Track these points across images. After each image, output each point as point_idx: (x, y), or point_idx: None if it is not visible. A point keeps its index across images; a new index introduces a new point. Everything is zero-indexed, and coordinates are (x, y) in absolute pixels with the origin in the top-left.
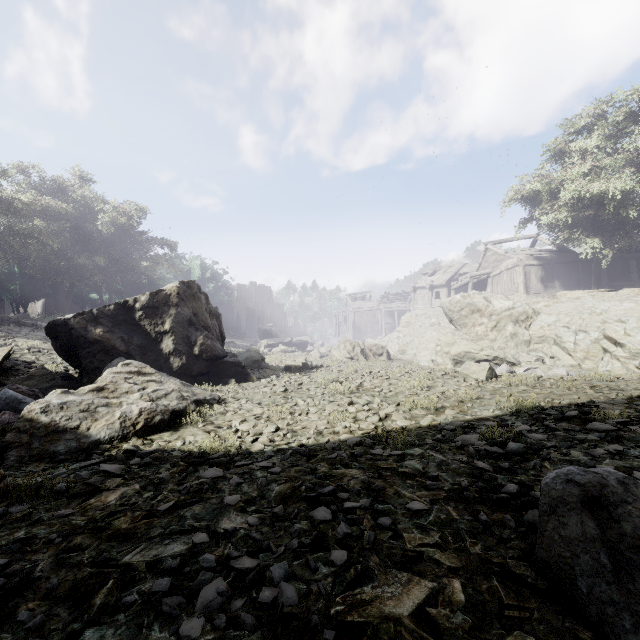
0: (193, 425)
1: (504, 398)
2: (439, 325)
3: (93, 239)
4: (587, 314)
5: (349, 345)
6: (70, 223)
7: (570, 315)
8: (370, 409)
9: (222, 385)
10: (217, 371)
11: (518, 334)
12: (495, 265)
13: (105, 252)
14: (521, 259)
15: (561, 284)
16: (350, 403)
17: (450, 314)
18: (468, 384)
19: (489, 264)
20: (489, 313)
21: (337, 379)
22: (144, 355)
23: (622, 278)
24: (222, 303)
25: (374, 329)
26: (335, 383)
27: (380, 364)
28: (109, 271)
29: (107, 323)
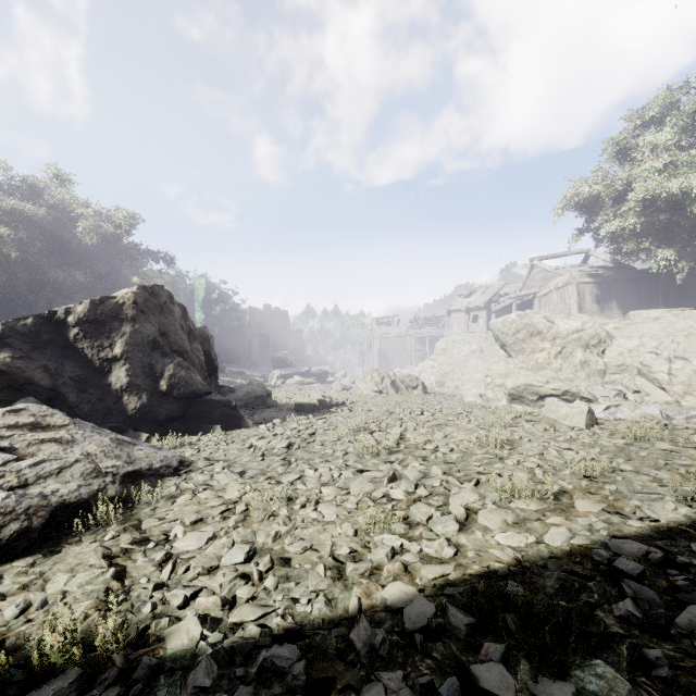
0: (98, 532)
1: (659, 470)
2: (482, 352)
3: (73, 250)
4: (682, 336)
5: (377, 376)
6: (43, 230)
7: (657, 338)
8: (430, 494)
9: (202, 434)
10: (197, 414)
11: (590, 362)
12: (542, 284)
13: (87, 266)
14: (574, 276)
15: (620, 305)
16: (392, 478)
17: (503, 338)
18: (567, 437)
19: (535, 283)
20: (552, 336)
21: (365, 425)
22: (82, 392)
23: (689, 298)
24: (231, 328)
25: (403, 357)
26: (363, 433)
27: (416, 399)
28: (93, 289)
29: (20, 345)
